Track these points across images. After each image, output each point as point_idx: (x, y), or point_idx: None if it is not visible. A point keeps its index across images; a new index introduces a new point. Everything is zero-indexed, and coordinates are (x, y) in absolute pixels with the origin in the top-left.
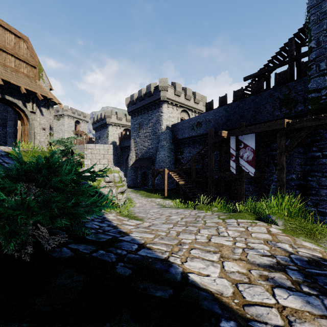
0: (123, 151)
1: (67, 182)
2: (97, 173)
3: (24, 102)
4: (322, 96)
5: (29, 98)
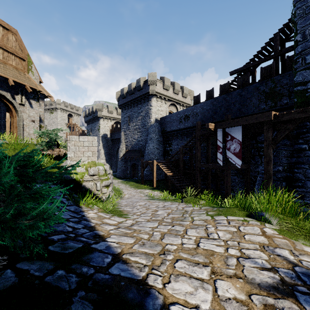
0: (114, 143)
1: (6, 185)
2: (67, 169)
3: (13, 95)
4: (308, 89)
5: (18, 91)
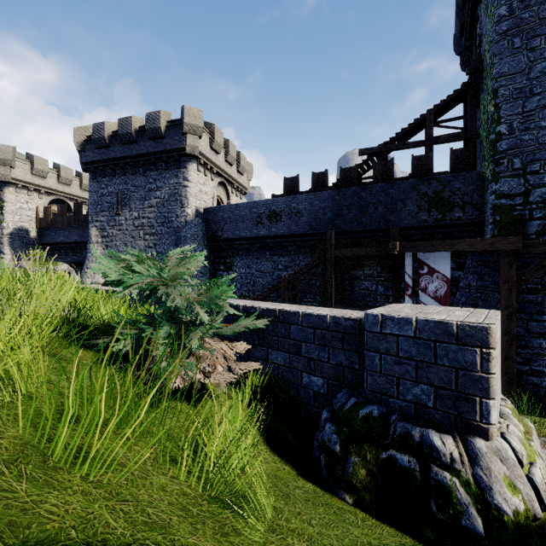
0: (51, 254)
1: None
2: None
3: None
4: (516, 205)
5: None
